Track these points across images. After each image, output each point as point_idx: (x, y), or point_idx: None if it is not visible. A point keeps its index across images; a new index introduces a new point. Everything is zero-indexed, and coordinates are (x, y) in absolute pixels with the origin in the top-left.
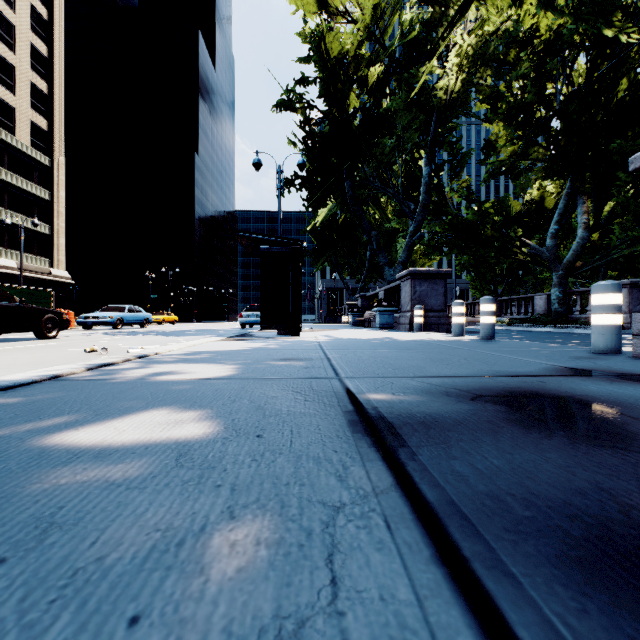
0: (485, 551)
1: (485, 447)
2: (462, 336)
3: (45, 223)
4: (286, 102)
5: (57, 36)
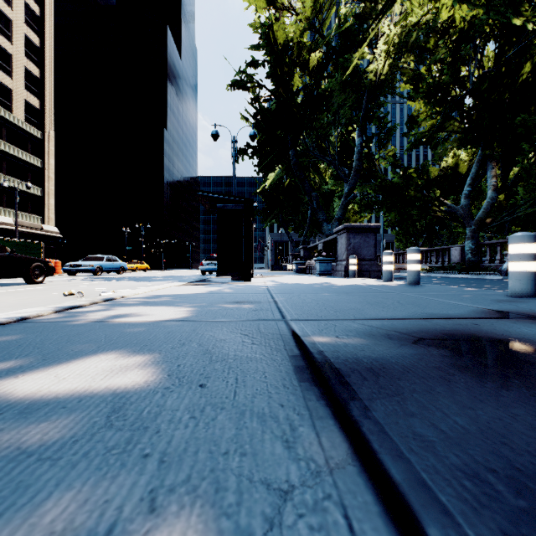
0: None
1: (442, 400)
2: (391, 281)
3: (37, 186)
4: (240, 83)
5: (48, 29)
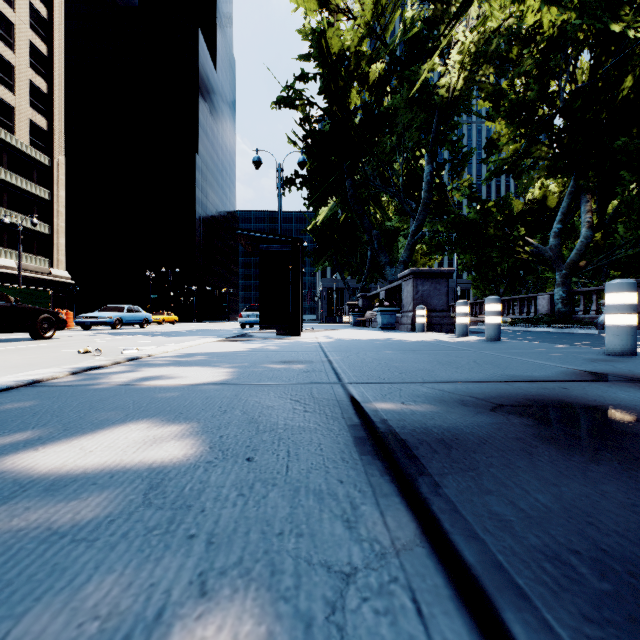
0: None
1: (522, 475)
2: (466, 337)
3: (45, 223)
4: (286, 100)
5: (57, 35)
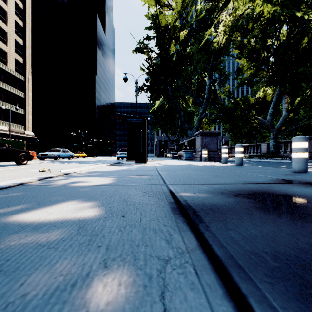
0: (255, 290)
1: (246, 223)
2: (226, 163)
3: (22, 108)
4: (139, 49)
5: (28, 17)
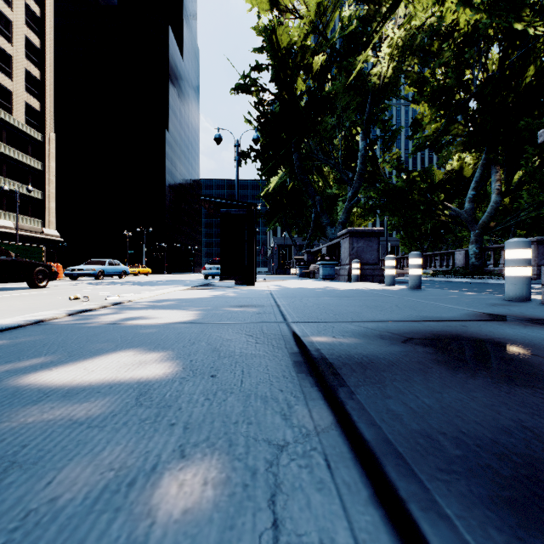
0: (420, 491)
1: (416, 386)
2: (393, 286)
3: (38, 189)
4: (243, 86)
5: (48, 30)
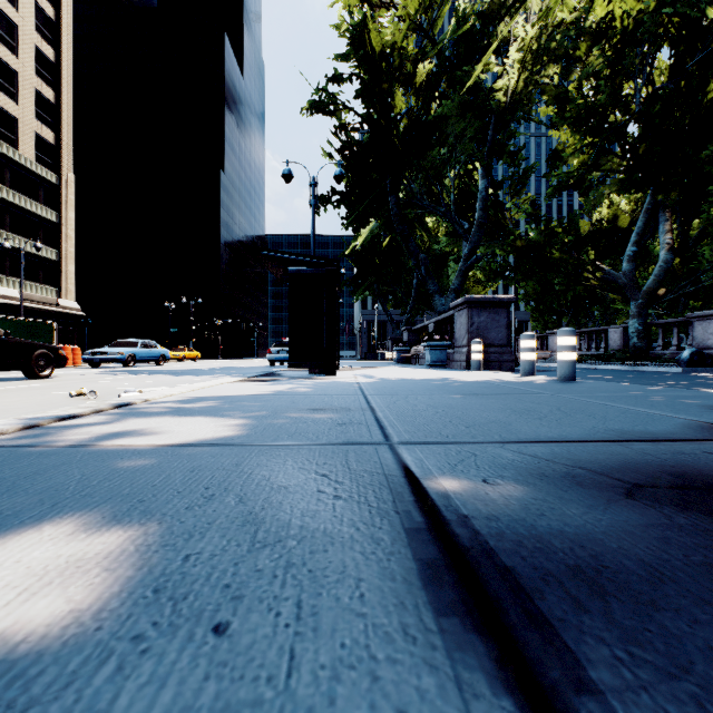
0: None
1: None
2: (533, 376)
3: (52, 248)
4: (321, 105)
5: (65, 38)
